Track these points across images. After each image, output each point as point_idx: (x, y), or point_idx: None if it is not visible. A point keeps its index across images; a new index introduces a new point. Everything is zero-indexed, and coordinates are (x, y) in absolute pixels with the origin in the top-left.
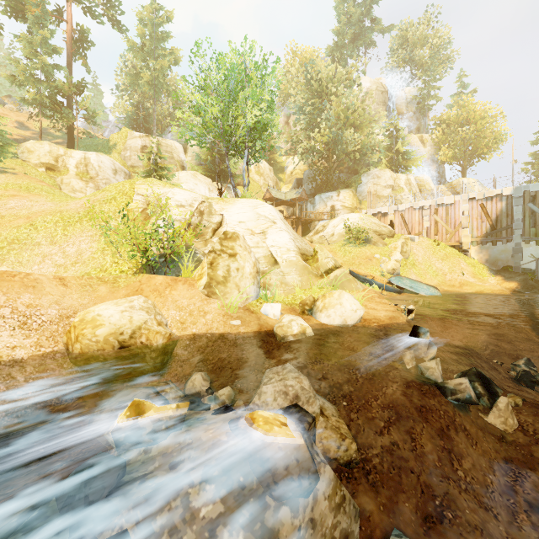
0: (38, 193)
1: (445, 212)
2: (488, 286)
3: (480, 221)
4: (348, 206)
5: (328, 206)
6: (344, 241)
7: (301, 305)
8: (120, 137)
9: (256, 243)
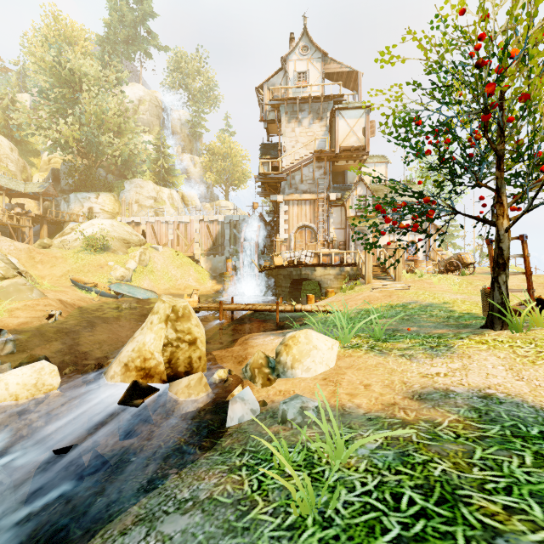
0: None
1: (185, 228)
2: (201, 289)
3: (207, 238)
4: (108, 211)
5: (86, 208)
6: (81, 247)
7: None
8: None
9: None
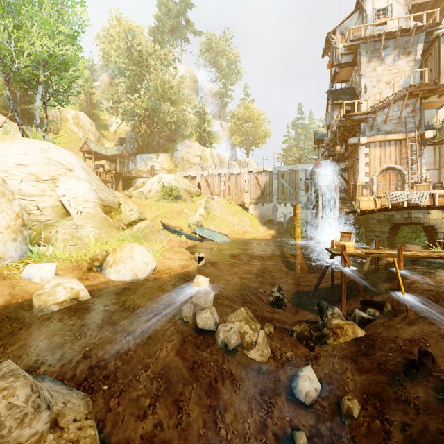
0: None
1: (235, 180)
2: (259, 234)
3: (255, 188)
4: (166, 168)
5: (149, 166)
6: (159, 197)
7: (90, 261)
8: None
9: (41, 191)
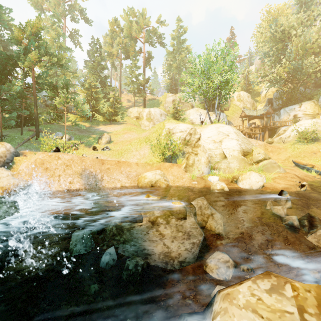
0: (133, 130)
1: None
2: None
3: None
4: (309, 114)
5: (291, 116)
6: (295, 140)
7: (232, 178)
8: (163, 98)
9: (216, 147)
